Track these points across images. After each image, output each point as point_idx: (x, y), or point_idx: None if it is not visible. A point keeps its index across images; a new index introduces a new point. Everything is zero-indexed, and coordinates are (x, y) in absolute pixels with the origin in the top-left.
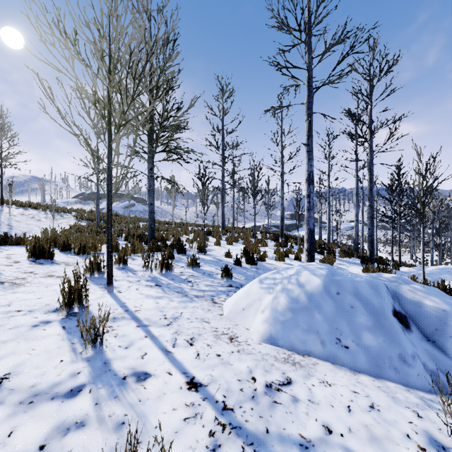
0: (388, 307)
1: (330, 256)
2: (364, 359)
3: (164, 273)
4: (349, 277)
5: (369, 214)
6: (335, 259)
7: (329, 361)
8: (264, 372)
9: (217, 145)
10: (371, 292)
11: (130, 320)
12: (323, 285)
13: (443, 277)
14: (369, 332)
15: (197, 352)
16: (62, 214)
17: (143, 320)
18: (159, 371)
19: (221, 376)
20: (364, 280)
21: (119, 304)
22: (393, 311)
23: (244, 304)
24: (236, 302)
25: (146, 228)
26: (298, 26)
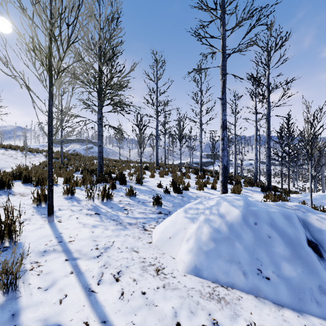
0: (302, 237)
1: (239, 186)
2: (286, 292)
3: (105, 202)
4: (263, 208)
5: (267, 154)
6: (242, 188)
7: (252, 293)
8: (189, 314)
9: (153, 102)
10: (285, 222)
11: (60, 253)
12: (242, 216)
13: (324, 202)
14: (288, 263)
15: (121, 290)
16: (35, 154)
17: (74, 253)
18: (75, 322)
19: (143, 324)
20: (277, 210)
21: (55, 234)
22: (307, 241)
23: (170, 233)
24: (163, 231)
25: None
26: (215, 4)
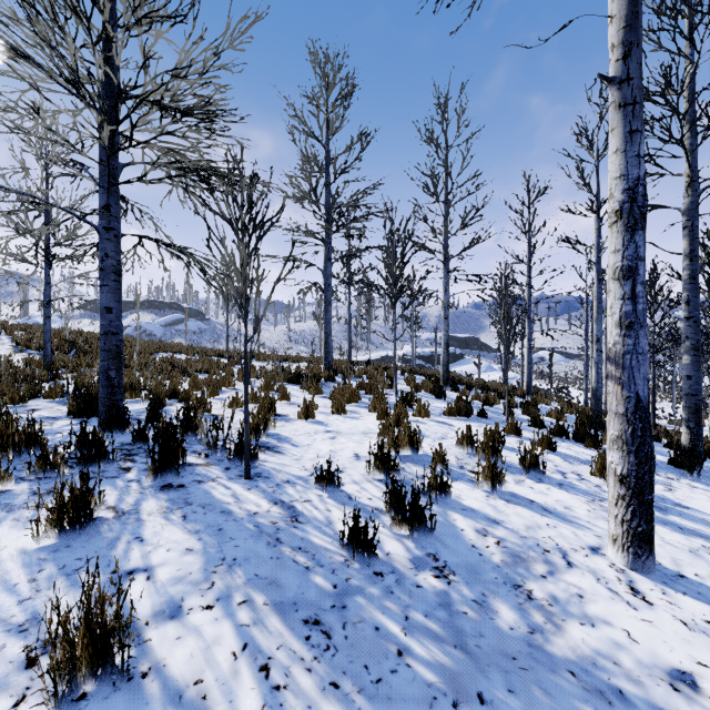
0: None
1: None
2: None
3: None
4: None
5: (690, 339)
6: None
7: None
8: None
9: (316, 195)
10: None
11: None
12: None
13: None
14: None
15: None
16: None
17: None
18: None
19: None
20: None
21: None
22: None
23: None
24: None
25: (162, 367)
26: None
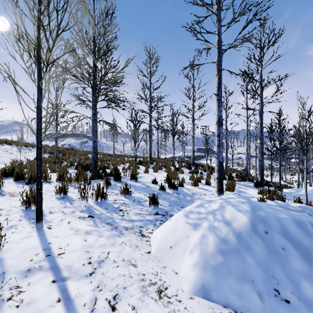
0: None
1: (233, 182)
2: None
3: (99, 202)
4: (271, 213)
5: (260, 149)
6: (235, 183)
7: None
8: None
9: (146, 98)
10: (299, 231)
11: (47, 271)
12: (250, 223)
13: None
14: (308, 281)
15: None
16: (30, 148)
17: (63, 270)
18: None
19: None
20: (288, 216)
21: (42, 245)
22: None
23: (171, 241)
24: (163, 238)
25: None
26: None
